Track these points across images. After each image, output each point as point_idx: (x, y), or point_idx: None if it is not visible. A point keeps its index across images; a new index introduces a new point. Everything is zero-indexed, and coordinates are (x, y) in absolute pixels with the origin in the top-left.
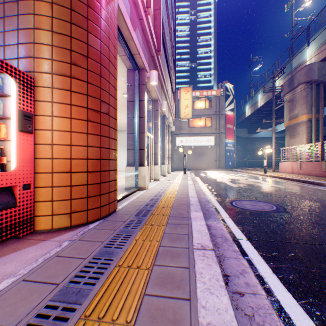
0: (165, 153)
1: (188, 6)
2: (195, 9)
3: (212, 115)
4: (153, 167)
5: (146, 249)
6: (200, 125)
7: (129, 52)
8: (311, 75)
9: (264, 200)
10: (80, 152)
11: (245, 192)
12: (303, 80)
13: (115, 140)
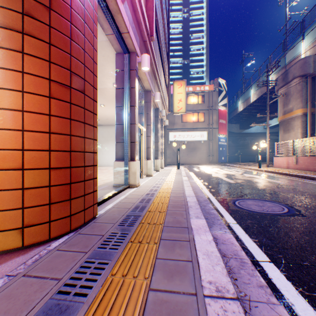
0: (158, 147)
1: (181, 4)
2: (187, 7)
3: (205, 111)
4: (145, 162)
5: (125, 301)
6: (193, 120)
7: (117, 29)
8: (307, 69)
9: (270, 200)
10: (37, 140)
11: (246, 189)
12: (298, 74)
13: (94, 128)
